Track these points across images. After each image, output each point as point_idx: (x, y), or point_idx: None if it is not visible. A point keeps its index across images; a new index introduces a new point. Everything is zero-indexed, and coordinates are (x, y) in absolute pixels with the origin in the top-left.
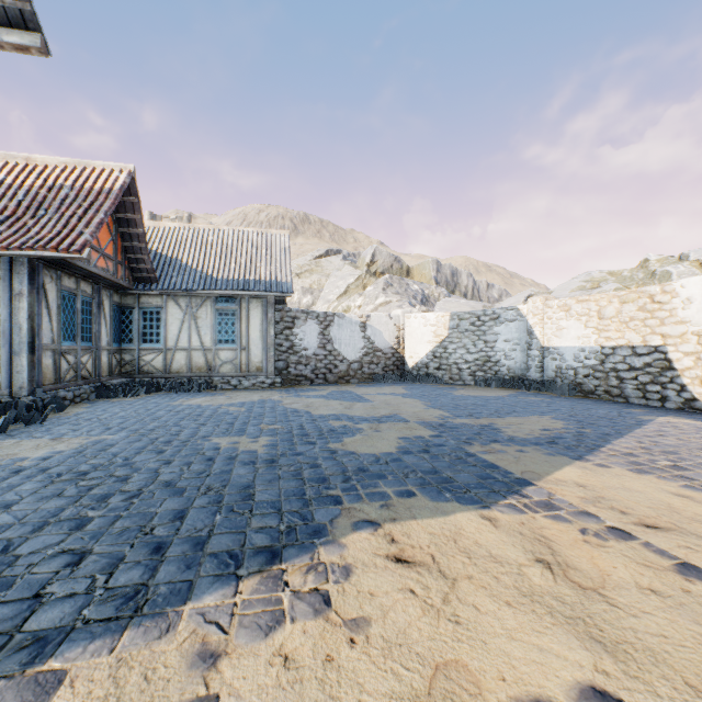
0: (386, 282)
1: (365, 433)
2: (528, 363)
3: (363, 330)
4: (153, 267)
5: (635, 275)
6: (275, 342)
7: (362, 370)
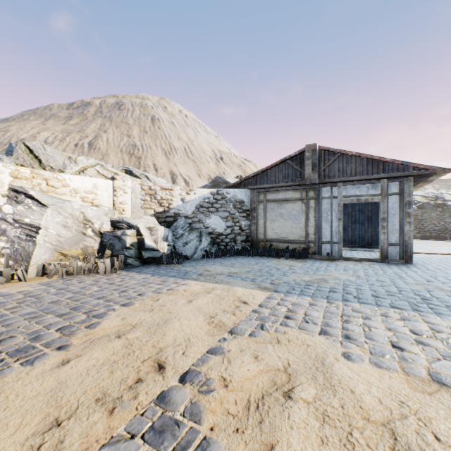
0: None
1: None
2: None
3: None
4: None
5: None
6: None
7: None
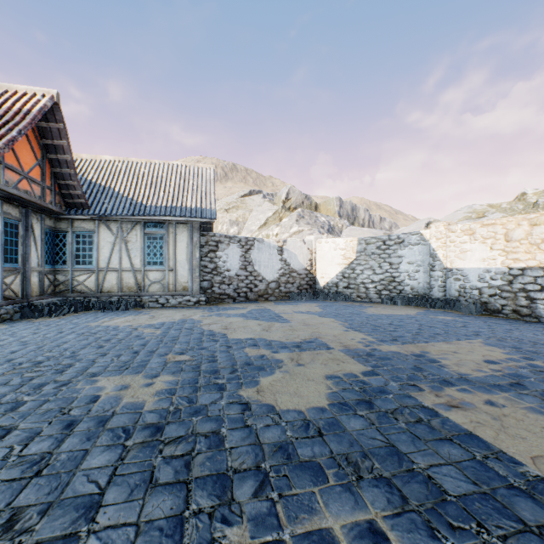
0: (299, 214)
1: (286, 369)
2: (431, 283)
3: (280, 253)
4: (83, 193)
5: (515, 207)
6: (201, 264)
7: (279, 289)
